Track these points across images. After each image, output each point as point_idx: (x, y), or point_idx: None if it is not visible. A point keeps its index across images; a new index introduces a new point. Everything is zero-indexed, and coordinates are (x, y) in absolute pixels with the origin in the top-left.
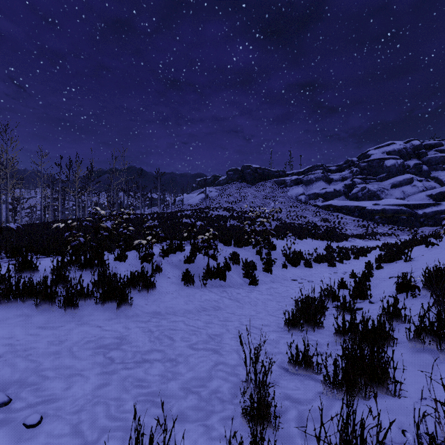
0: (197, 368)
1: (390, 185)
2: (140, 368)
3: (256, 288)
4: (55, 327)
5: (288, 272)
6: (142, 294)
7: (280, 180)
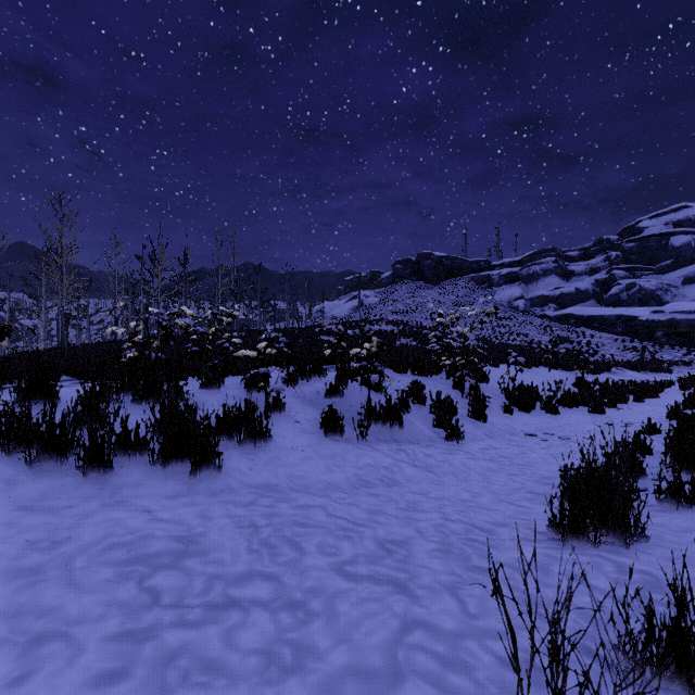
0: (358, 635)
1: (681, 280)
2: (215, 624)
3: (461, 448)
4: (56, 509)
5: (516, 420)
6: (245, 449)
7: (481, 276)
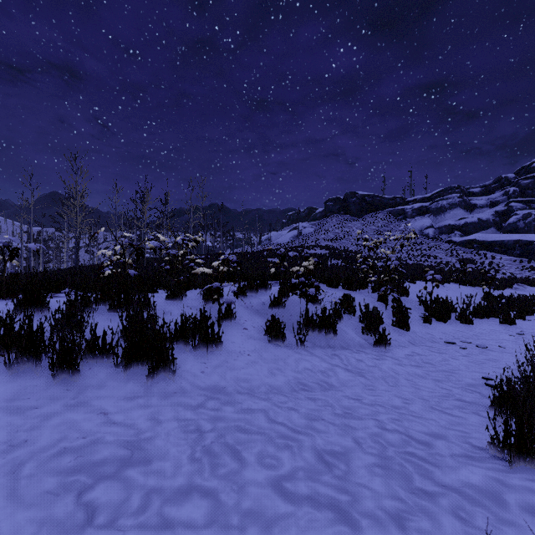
0: None
1: None
2: None
3: (388, 354)
4: (23, 410)
5: (435, 329)
6: (199, 353)
7: (397, 209)
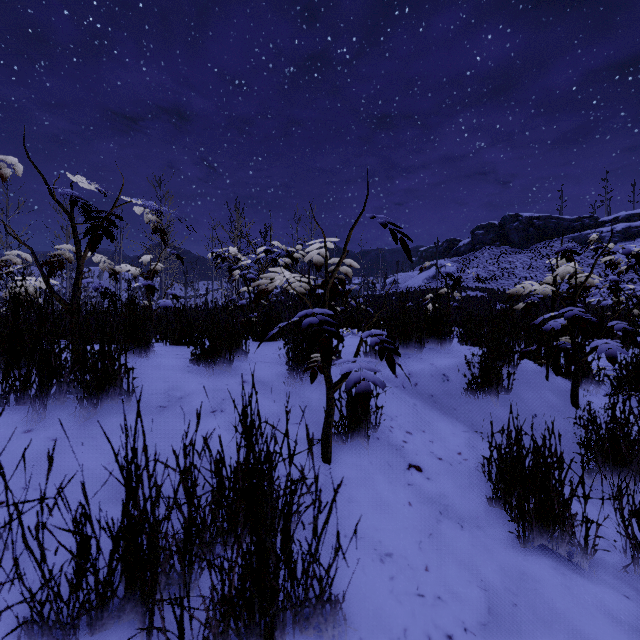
0: None
1: None
2: None
3: None
4: None
5: None
6: None
7: (586, 234)
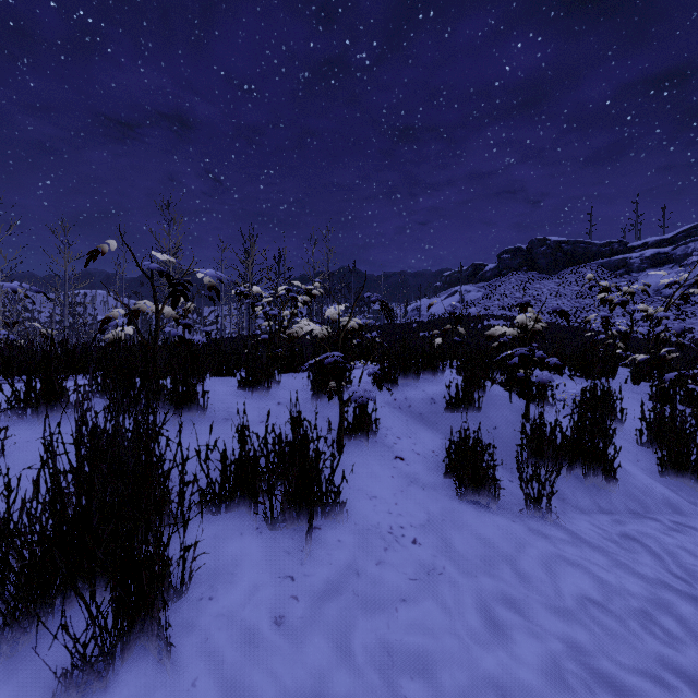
0: None
1: None
2: None
3: None
4: None
5: None
6: (281, 537)
7: (614, 260)
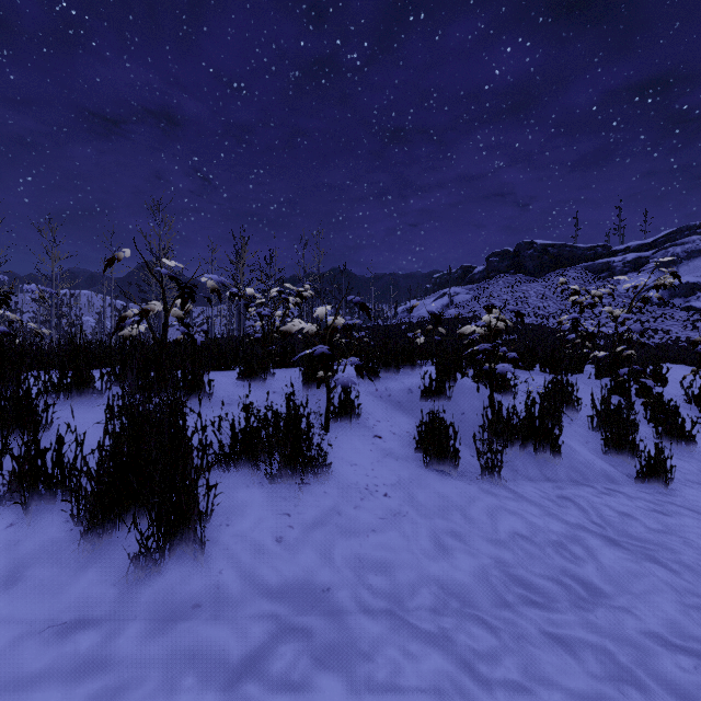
0: None
1: None
2: None
3: (677, 499)
4: None
5: None
6: (279, 489)
7: (598, 264)
